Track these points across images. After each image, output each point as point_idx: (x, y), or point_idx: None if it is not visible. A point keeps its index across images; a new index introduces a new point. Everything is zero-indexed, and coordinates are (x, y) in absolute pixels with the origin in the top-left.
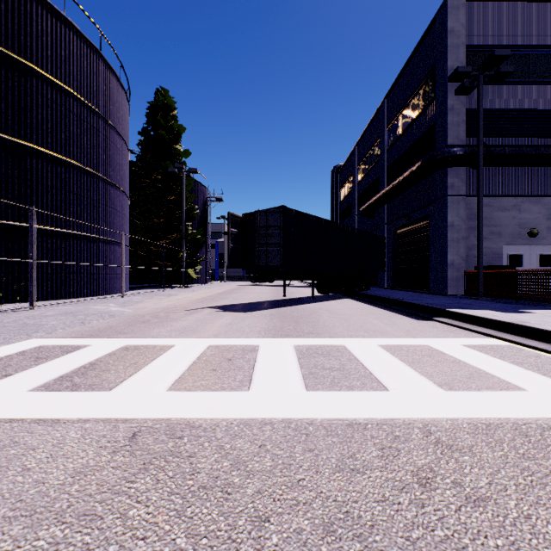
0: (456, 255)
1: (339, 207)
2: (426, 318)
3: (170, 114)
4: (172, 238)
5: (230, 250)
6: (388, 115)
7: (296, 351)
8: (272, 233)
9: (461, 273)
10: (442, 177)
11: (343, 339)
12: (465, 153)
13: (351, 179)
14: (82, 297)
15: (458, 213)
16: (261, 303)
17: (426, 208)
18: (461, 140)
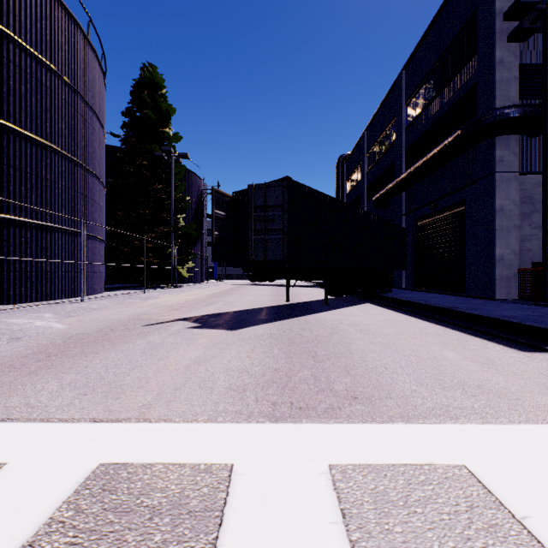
0: (506, 248)
1: (345, 200)
2: (529, 347)
3: (158, 93)
4: (159, 232)
5: (214, 239)
6: (407, 89)
7: (348, 529)
8: (272, 216)
9: (513, 271)
10: (488, 150)
11: (444, 430)
12: (524, 114)
13: (360, 168)
14: (28, 302)
15: (509, 194)
16: (257, 311)
17: (461, 192)
18: (512, 102)
